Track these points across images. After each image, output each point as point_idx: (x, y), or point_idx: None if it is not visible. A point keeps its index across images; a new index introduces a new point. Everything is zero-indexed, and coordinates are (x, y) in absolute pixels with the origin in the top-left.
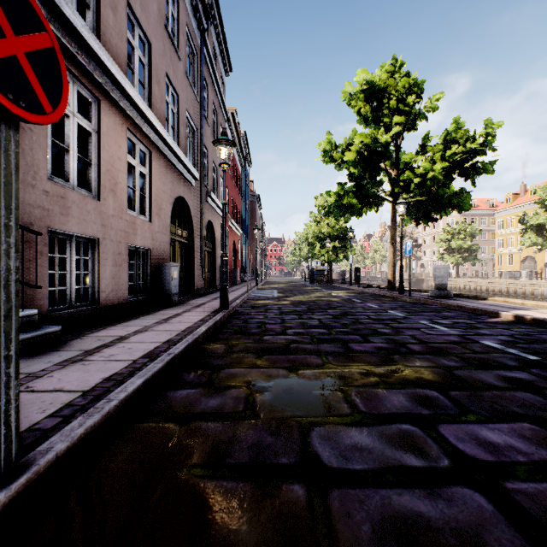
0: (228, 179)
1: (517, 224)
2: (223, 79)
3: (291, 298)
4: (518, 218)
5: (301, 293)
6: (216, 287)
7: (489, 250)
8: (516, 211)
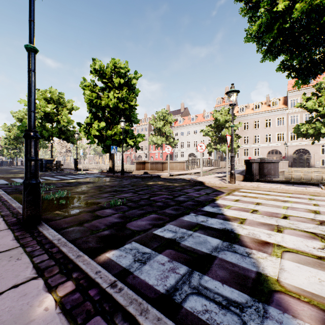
0: None
1: None
2: None
3: None
4: None
5: None
6: None
7: None
8: None
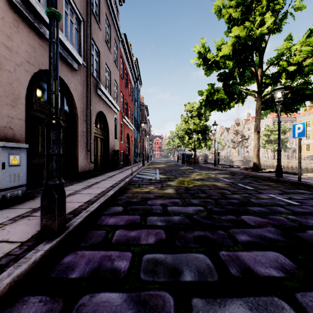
0: (122, 86)
1: (312, 125)
2: (117, 5)
3: (174, 182)
4: (312, 121)
5: (180, 174)
6: (109, 168)
7: (290, 142)
8: (312, 116)
